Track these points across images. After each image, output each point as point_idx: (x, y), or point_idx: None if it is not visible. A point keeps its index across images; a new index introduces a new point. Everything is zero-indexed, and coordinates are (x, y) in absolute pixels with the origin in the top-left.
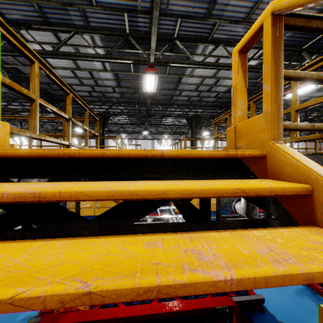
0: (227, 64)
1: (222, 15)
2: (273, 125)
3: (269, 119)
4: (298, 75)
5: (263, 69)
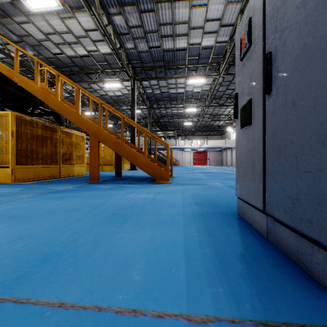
0: (4, 51)
1: (7, 25)
2: (47, 85)
3: (46, 84)
4: (49, 80)
5: (45, 76)
